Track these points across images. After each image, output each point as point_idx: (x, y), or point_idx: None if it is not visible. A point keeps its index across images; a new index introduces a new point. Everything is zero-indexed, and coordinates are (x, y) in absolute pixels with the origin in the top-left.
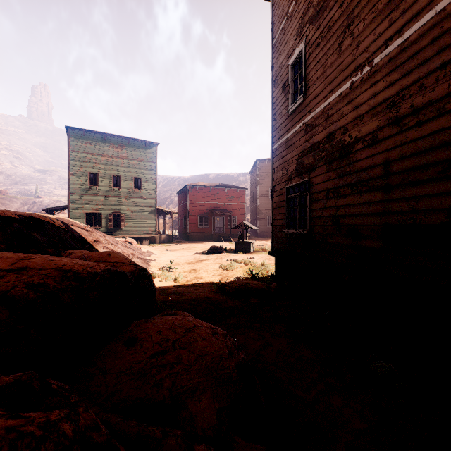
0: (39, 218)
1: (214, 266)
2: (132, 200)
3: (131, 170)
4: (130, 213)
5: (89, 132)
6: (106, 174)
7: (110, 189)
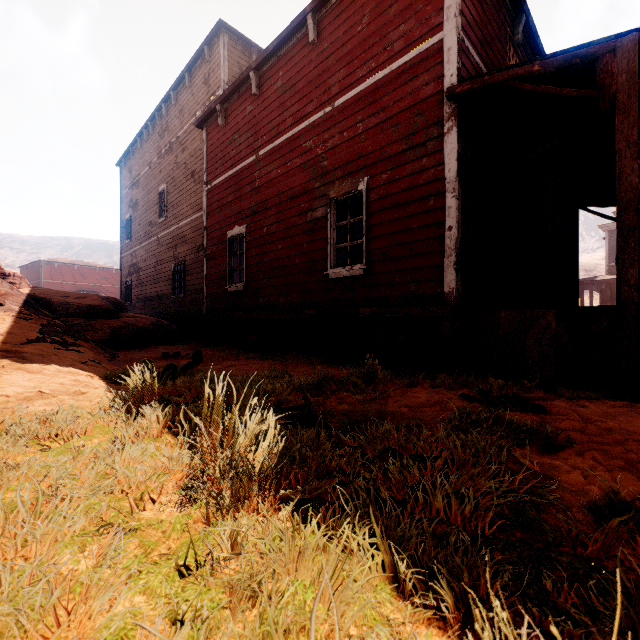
0: None
1: None
2: None
3: None
4: None
5: None
6: None
7: None
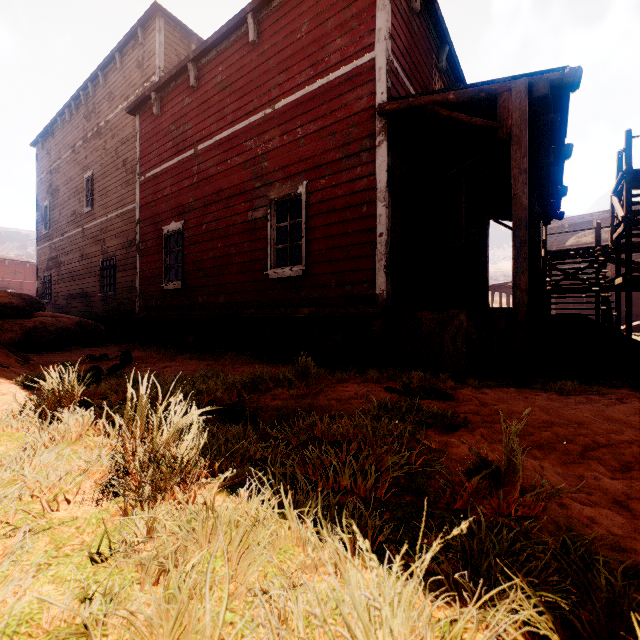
0: None
1: None
2: None
3: None
4: None
5: None
6: None
7: None
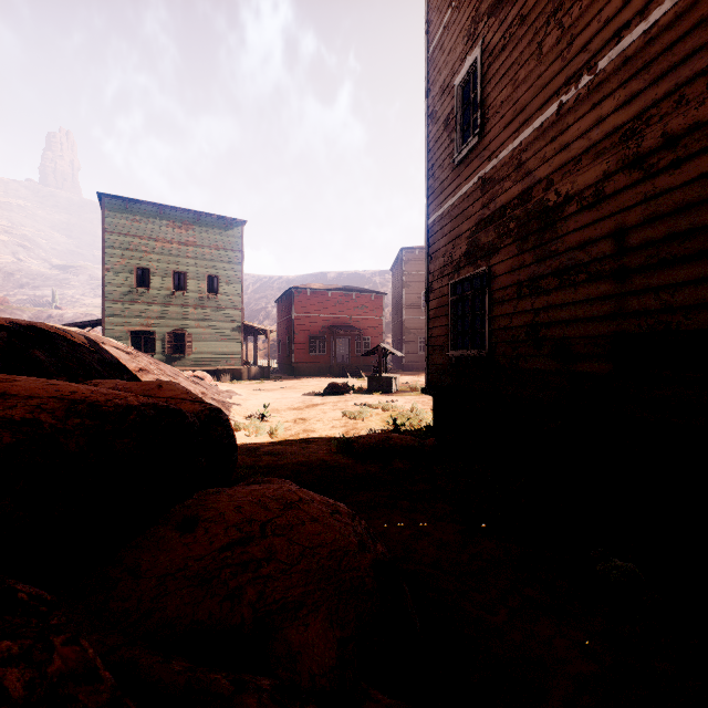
0: (46, 330)
1: (334, 413)
2: (204, 311)
3: (203, 263)
4: (200, 332)
5: (136, 203)
6: (163, 269)
7: (170, 293)
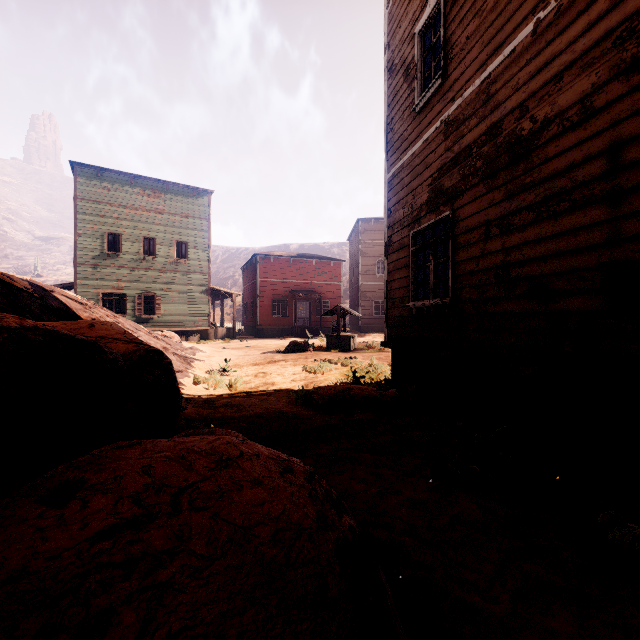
0: None
1: (295, 368)
2: (172, 275)
3: (171, 230)
4: (169, 295)
5: (107, 172)
6: (133, 235)
7: (140, 258)
